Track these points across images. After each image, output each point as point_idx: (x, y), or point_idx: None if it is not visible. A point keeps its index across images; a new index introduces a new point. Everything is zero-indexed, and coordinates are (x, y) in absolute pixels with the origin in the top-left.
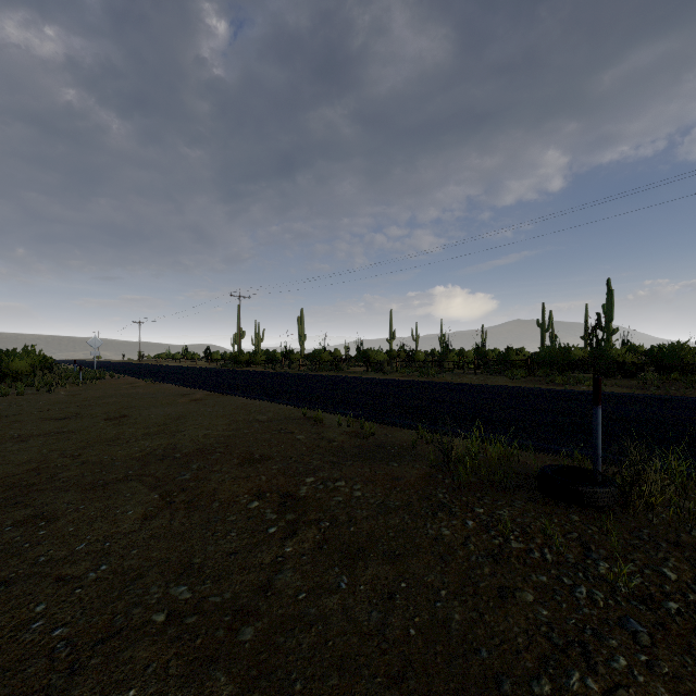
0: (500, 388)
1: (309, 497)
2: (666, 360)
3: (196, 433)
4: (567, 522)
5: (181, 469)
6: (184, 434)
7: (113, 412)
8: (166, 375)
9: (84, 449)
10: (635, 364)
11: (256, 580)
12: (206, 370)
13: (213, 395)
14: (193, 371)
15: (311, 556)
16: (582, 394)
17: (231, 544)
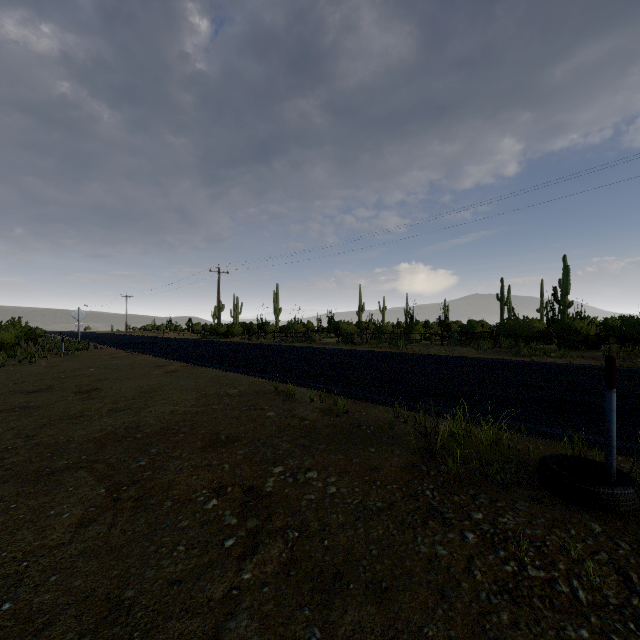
0: (469, 360)
1: (276, 494)
2: (630, 332)
3: (163, 409)
4: (587, 535)
5: (138, 454)
6: (150, 410)
7: (86, 385)
8: (147, 346)
9: (42, 428)
10: (598, 336)
11: (199, 629)
12: (186, 341)
13: (188, 366)
14: (173, 342)
15: (274, 587)
16: (551, 366)
17: (176, 566)
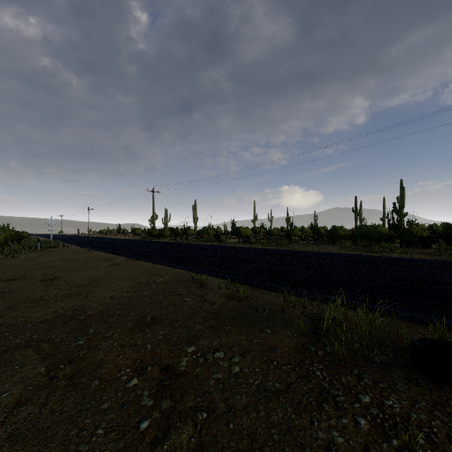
0: (336, 255)
1: (188, 373)
2: None
3: (104, 294)
4: None
5: (78, 333)
6: (94, 295)
7: (50, 274)
8: (101, 245)
9: (8, 310)
10: (430, 238)
11: None
12: (129, 241)
13: (129, 260)
14: (120, 241)
15: None
16: (398, 260)
17: None
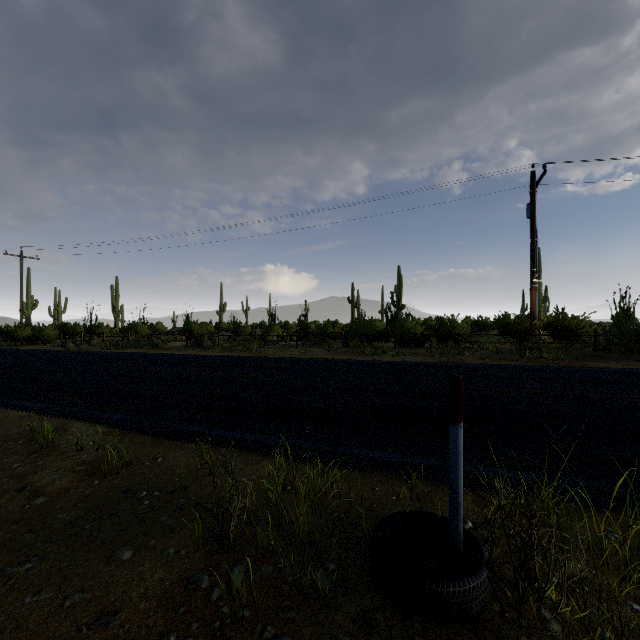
0: (319, 362)
1: None
2: (444, 331)
3: None
4: None
5: None
6: None
7: None
8: None
9: None
10: (423, 335)
11: None
12: None
13: None
14: None
15: None
16: (389, 365)
17: None
